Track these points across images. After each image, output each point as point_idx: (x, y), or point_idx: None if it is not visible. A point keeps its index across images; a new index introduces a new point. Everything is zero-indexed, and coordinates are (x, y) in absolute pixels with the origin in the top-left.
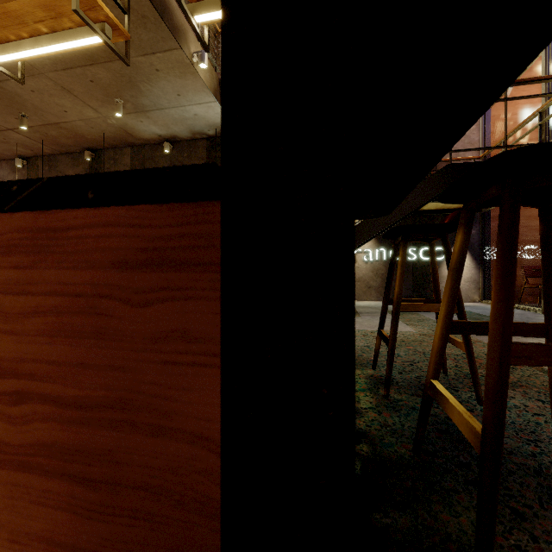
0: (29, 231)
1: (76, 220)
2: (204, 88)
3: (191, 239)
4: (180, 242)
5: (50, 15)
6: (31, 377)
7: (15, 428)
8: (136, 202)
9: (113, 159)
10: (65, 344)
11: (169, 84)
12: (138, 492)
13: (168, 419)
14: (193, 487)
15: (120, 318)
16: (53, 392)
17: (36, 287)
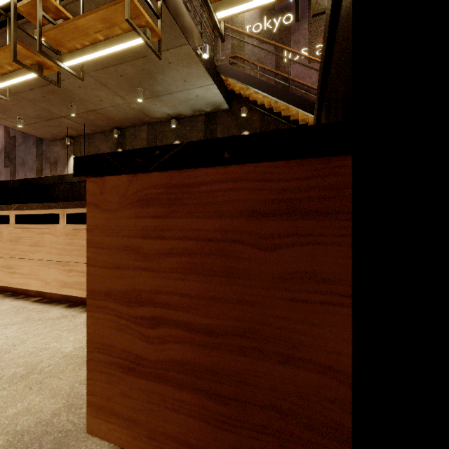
0: (165, 187)
1: (206, 177)
2: (205, 74)
3: (321, 190)
4: (309, 194)
5: (106, 26)
6: (166, 306)
7: (152, 346)
8: (269, 159)
9: (133, 134)
10: (196, 280)
11: (178, 73)
12: (266, 411)
13: (296, 350)
14: (322, 413)
15: (248, 260)
16: (185, 319)
17: (171, 233)
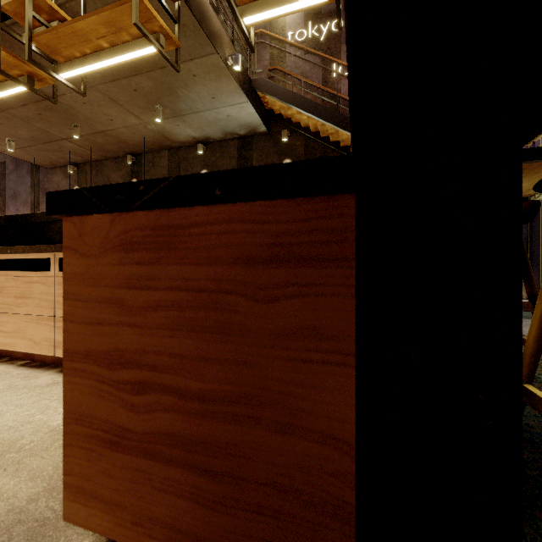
0: (152, 229)
1: (198, 217)
2: (237, 89)
3: (322, 234)
4: (310, 237)
5: (111, 30)
6: (153, 368)
7: (137, 416)
8: (265, 197)
9: (151, 162)
10: (187, 338)
11: (204, 88)
12: (263, 488)
13: (296, 417)
14: (324, 489)
15: (244, 314)
16: (175, 383)
17: (158, 282)
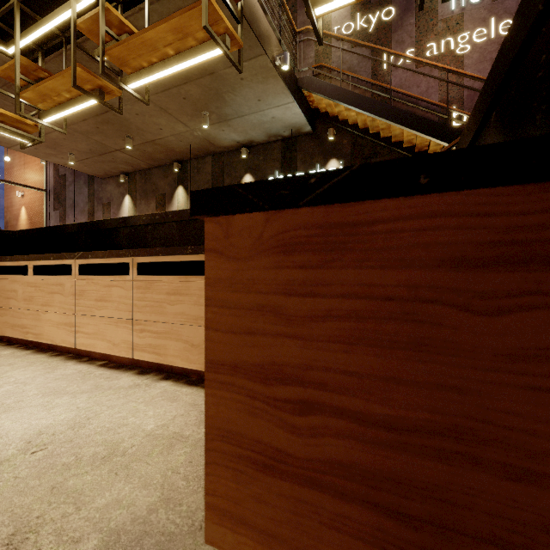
0: (319, 227)
1: (384, 212)
2: (284, 90)
3: None
4: None
5: (178, 37)
6: (321, 387)
7: (299, 439)
8: (495, 183)
9: (196, 168)
10: (368, 354)
11: (251, 91)
12: (484, 545)
13: (538, 462)
14: None
15: (453, 328)
16: (351, 406)
17: (328, 289)
